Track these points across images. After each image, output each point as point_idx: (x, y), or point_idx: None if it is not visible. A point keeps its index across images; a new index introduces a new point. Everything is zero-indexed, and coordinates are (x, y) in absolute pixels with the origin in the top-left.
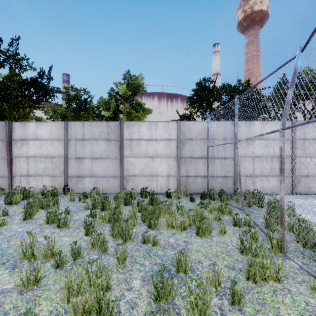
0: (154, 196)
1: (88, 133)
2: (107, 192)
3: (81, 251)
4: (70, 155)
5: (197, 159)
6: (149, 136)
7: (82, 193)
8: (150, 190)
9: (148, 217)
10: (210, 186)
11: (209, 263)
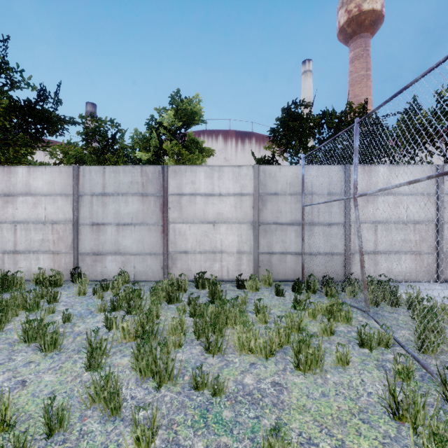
0: (216, 286)
1: (112, 184)
2: (142, 278)
3: (70, 410)
4: (82, 220)
5: (285, 225)
6: (210, 188)
7: (100, 281)
8: (211, 277)
9: (206, 332)
10: (306, 269)
11: (330, 446)
